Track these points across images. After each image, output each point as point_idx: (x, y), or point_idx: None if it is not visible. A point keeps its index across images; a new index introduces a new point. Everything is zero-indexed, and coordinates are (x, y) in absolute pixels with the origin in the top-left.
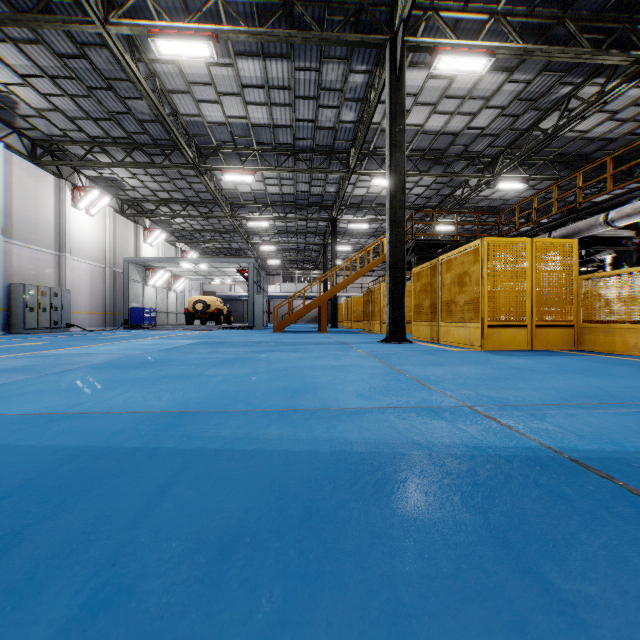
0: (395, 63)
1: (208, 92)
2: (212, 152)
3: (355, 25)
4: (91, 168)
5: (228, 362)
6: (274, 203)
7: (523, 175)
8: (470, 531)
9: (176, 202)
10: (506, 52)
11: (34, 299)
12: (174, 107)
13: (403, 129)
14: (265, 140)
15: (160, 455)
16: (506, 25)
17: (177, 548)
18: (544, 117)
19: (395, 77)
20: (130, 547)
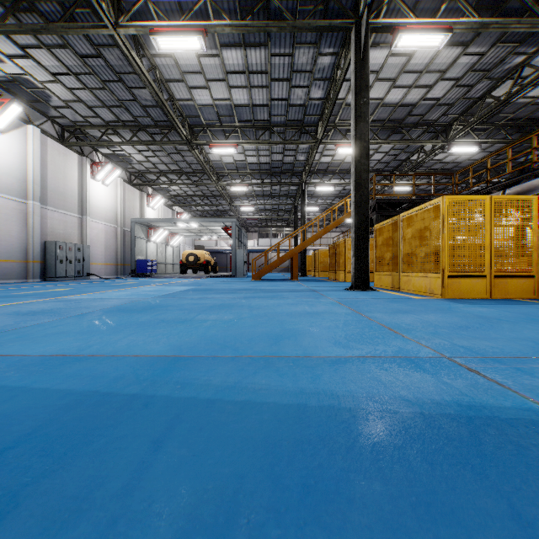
0: (360, 43)
1: (198, 79)
2: (202, 130)
3: (324, 13)
4: (106, 147)
5: (216, 308)
6: (253, 171)
7: (475, 139)
8: (498, 525)
9: (173, 173)
10: (463, 27)
11: (62, 253)
12: (171, 93)
13: (367, 101)
14: (245, 118)
15: (156, 404)
16: (463, 2)
17: (170, 527)
18: (497, 85)
19: (360, 56)
20: (121, 522)
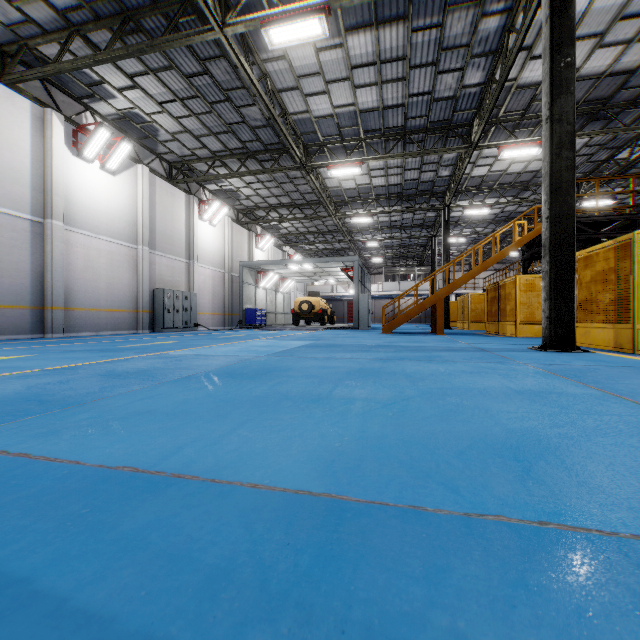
0: None
1: (316, 83)
2: (318, 149)
3: None
4: (213, 182)
5: (355, 375)
6: (379, 197)
7: None
8: None
9: (283, 206)
10: None
11: (170, 302)
12: (283, 107)
13: (572, 62)
14: (373, 126)
15: None
16: None
17: None
18: None
19: None
20: None
